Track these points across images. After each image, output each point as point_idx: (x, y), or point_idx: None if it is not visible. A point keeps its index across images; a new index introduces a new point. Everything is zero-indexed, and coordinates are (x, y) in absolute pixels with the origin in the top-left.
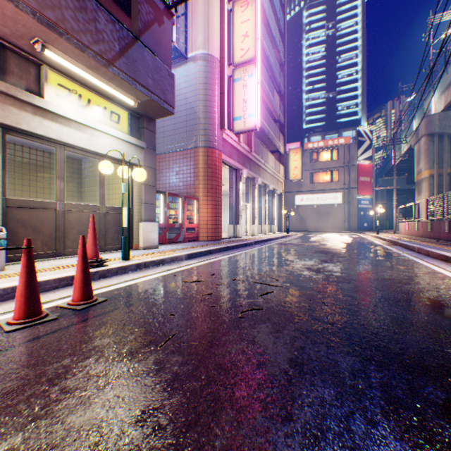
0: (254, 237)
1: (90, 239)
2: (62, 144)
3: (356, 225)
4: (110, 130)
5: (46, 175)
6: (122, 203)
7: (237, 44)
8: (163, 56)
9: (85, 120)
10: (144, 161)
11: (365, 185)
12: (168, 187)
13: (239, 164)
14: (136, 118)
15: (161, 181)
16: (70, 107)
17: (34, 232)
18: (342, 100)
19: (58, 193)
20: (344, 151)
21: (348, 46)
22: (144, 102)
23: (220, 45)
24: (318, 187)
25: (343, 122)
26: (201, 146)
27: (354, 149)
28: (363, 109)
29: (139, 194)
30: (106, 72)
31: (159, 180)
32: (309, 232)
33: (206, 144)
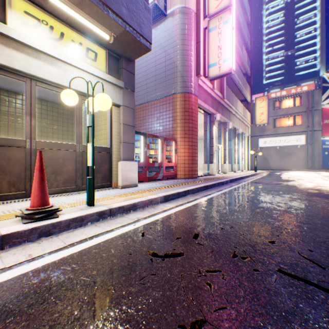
0: (226, 174)
1: (35, 183)
2: (30, 78)
3: (320, 164)
4: (85, 66)
5: (44, 121)
6: (87, 138)
7: None
8: None
9: (56, 53)
10: (122, 101)
11: None
12: (150, 131)
13: (212, 109)
14: (115, 59)
15: (144, 126)
16: (39, 38)
17: None
18: (300, 56)
19: (28, 130)
20: (307, 97)
21: (306, 8)
22: (120, 36)
23: None
24: (281, 131)
25: (301, 75)
26: (179, 92)
27: (318, 95)
28: (322, 61)
29: (118, 134)
30: None
31: (143, 125)
32: (272, 170)
33: (183, 89)
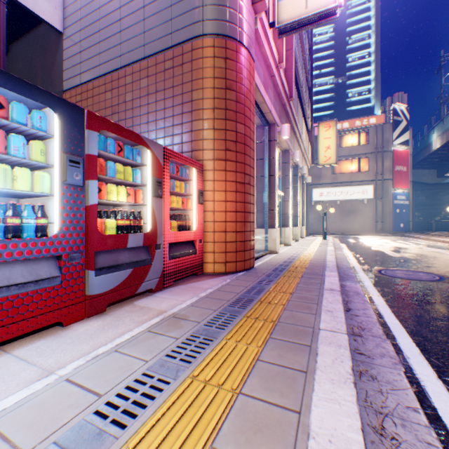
0: (296, 249)
1: None
2: None
3: (391, 226)
4: None
5: None
6: None
7: None
8: None
9: None
10: None
11: (401, 176)
12: None
13: (275, 113)
14: None
15: None
16: None
17: None
18: (352, 86)
19: None
20: (376, 133)
21: (359, 25)
22: None
23: None
24: (342, 179)
25: (354, 111)
26: (210, 33)
27: (389, 131)
28: (377, 96)
29: None
30: None
31: None
32: (332, 234)
33: (221, 26)
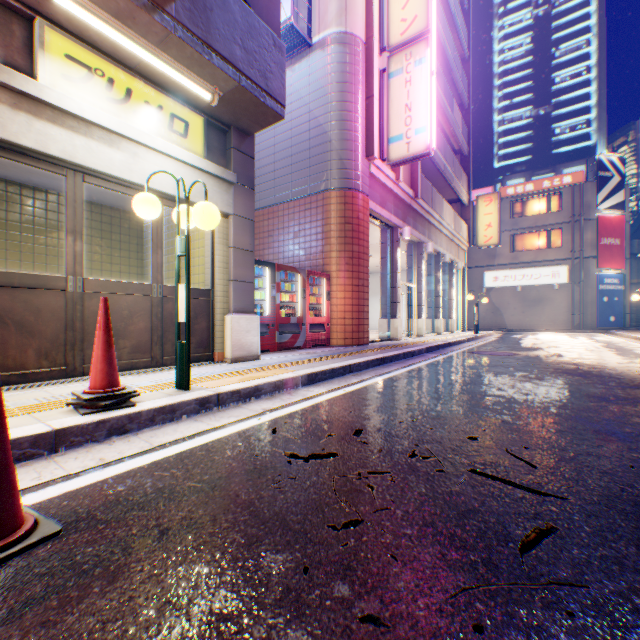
0: (421, 339)
1: (97, 350)
2: (75, 170)
3: (595, 320)
4: (169, 146)
5: (86, 239)
6: (177, 275)
7: (394, 13)
8: (265, 11)
9: (119, 126)
10: (232, 207)
11: (611, 252)
12: (282, 259)
13: (396, 218)
14: (219, 132)
15: (270, 249)
16: (91, 100)
17: (20, 333)
18: (561, 117)
19: (71, 260)
20: (571, 195)
21: (572, 28)
22: (229, 94)
23: (366, 16)
24: (525, 258)
25: (564, 154)
26: (334, 188)
27: (591, 192)
28: (601, 129)
29: (225, 265)
30: (149, 24)
31: (268, 247)
32: (509, 330)
33: (342, 183)
